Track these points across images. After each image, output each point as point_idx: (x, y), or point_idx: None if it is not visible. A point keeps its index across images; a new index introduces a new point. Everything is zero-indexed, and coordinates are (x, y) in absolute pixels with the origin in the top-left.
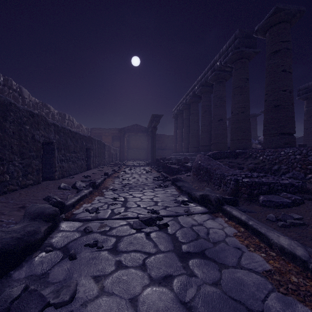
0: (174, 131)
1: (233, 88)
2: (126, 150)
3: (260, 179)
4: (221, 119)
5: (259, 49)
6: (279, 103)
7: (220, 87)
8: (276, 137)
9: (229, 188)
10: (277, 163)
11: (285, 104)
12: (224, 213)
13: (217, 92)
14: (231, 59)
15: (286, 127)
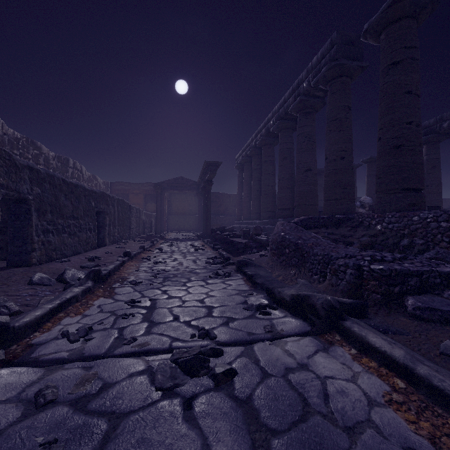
0: (238, 188)
1: (328, 122)
2: (165, 216)
3: (401, 265)
4: (308, 169)
5: (367, 63)
6: (401, 142)
7: (307, 121)
8: (397, 194)
9: (344, 282)
10: (407, 235)
11: (411, 144)
12: (346, 337)
13: (303, 128)
14: (326, 76)
15: (412, 180)
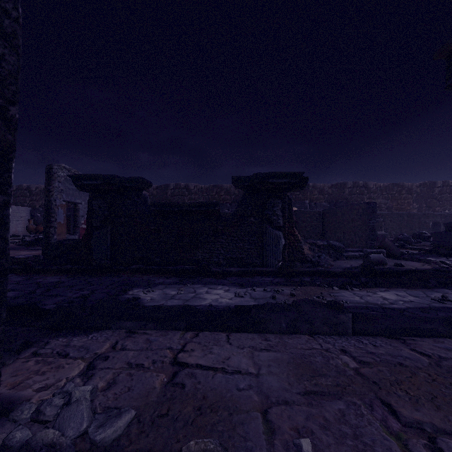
0: None
1: None
2: None
3: None
4: None
5: None
6: None
7: None
8: None
9: None
10: None
11: None
12: None
13: None
14: None
15: None
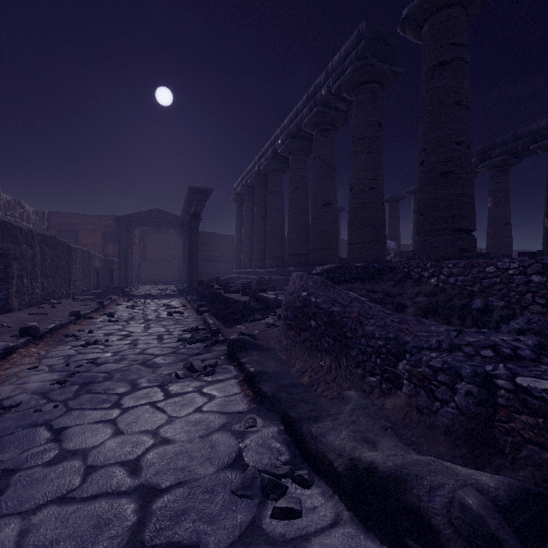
0: (237, 226)
1: (353, 141)
2: (136, 262)
3: None
4: (327, 203)
5: (401, 69)
6: (450, 168)
7: (326, 140)
8: (445, 236)
9: (452, 409)
10: (478, 293)
11: (462, 171)
12: None
13: (320, 149)
14: (351, 80)
15: (463, 218)
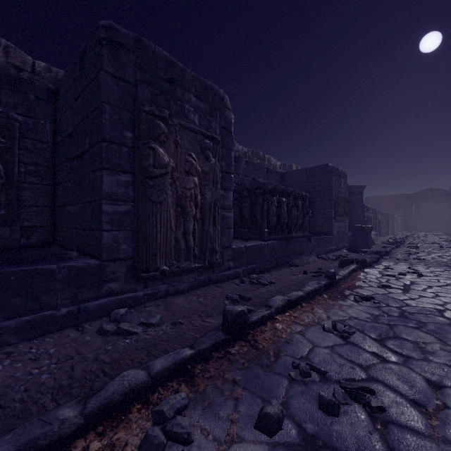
0: None
1: None
2: (413, 219)
3: None
4: None
5: None
6: None
7: None
8: None
9: None
10: None
11: None
12: None
13: None
14: None
15: None
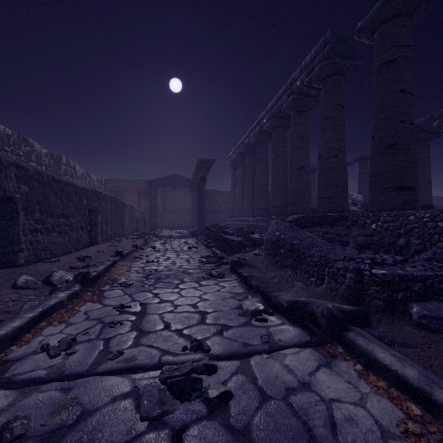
0: (232, 185)
1: (321, 120)
2: (159, 213)
3: (404, 269)
4: (302, 167)
5: (360, 62)
6: (395, 141)
7: (300, 119)
8: (391, 193)
9: (344, 286)
10: (403, 235)
11: (405, 142)
12: (350, 350)
13: (296, 126)
14: (319, 75)
15: (406, 179)
